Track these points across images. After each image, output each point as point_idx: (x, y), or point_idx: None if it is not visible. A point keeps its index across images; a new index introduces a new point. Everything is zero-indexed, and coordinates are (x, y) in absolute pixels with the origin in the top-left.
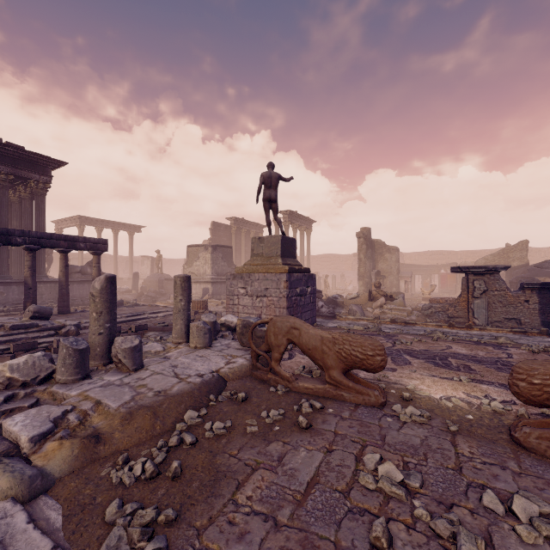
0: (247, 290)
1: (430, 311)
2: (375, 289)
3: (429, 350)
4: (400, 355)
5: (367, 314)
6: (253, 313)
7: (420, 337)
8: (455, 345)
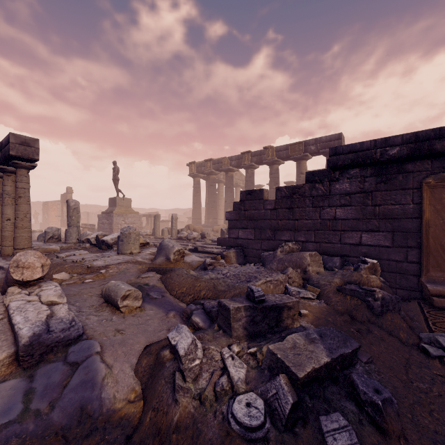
0: (126, 221)
1: None
2: None
3: None
4: None
5: None
6: None
7: None
8: None
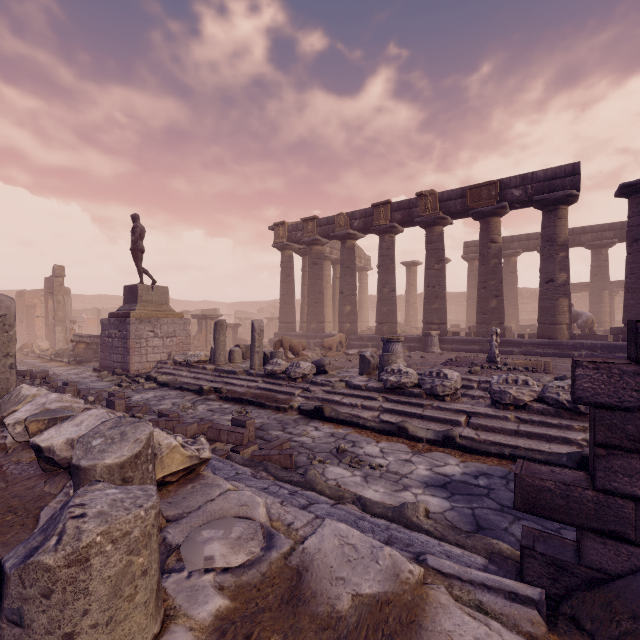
0: (157, 332)
1: None
2: None
3: None
4: None
5: None
6: (164, 352)
7: None
8: None
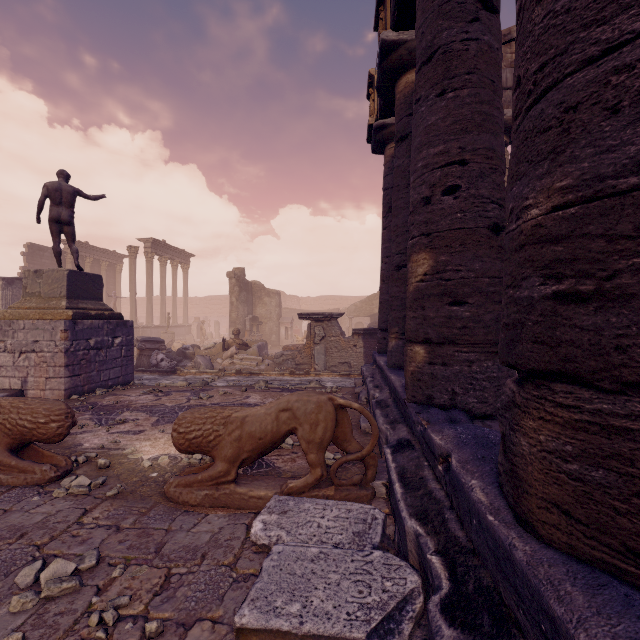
0: (5, 343)
1: (282, 359)
2: (248, 336)
3: (220, 403)
4: (176, 413)
5: (216, 367)
6: (16, 375)
7: (235, 389)
8: (257, 395)
